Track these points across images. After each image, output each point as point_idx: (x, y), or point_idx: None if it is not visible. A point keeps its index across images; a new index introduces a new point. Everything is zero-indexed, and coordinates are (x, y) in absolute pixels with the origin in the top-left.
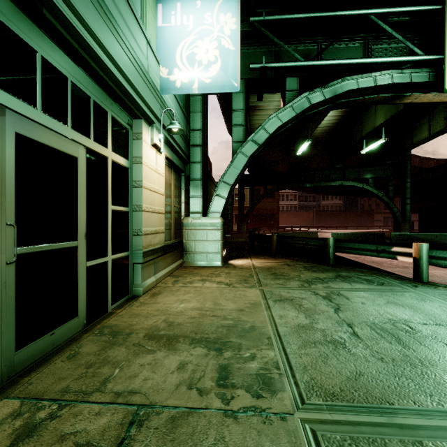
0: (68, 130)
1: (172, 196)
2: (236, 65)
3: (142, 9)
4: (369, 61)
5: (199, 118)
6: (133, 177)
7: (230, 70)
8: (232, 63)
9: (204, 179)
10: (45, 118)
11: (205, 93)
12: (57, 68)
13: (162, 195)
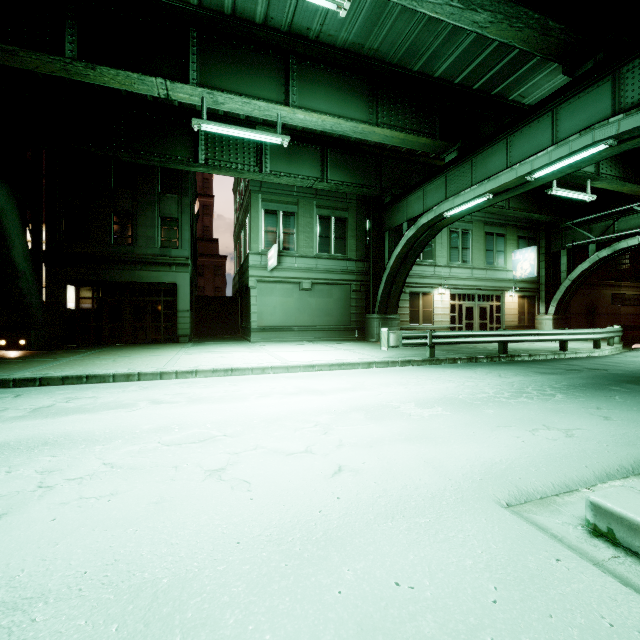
0: (485, 303)
1: (526, 308)
2: (534, 269)
3: (504, 263)
4: (632, 232)
5: (543, 271)
6: (502, 306)
7: (533, 271)
8: (533, 268)
9: (548, 298)
10: (482, 303)
11: (552, 255)
12: (484, 294)
13: (516, 309)
